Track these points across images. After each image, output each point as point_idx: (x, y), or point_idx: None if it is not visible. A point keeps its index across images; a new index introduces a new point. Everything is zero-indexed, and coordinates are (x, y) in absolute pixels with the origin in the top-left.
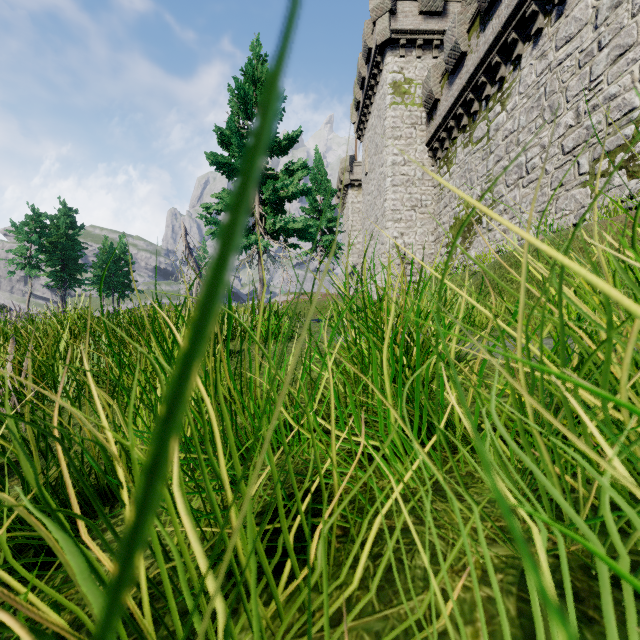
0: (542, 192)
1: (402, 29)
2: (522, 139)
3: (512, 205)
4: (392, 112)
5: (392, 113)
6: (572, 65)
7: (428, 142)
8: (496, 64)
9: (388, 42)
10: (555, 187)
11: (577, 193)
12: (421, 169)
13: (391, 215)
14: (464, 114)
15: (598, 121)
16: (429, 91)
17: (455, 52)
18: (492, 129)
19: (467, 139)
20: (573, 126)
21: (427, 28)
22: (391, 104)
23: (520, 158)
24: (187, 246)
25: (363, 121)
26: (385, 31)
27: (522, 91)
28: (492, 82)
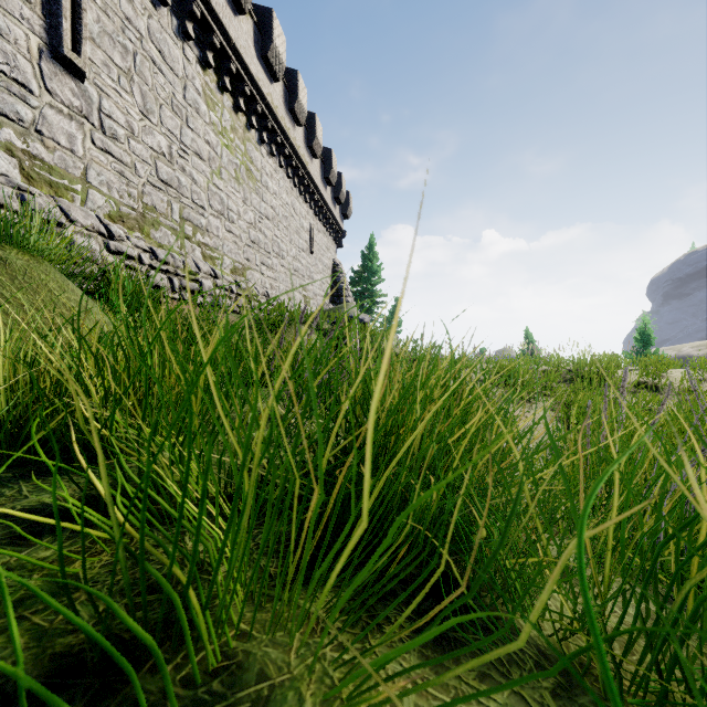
0: None
1: None
2: None
3: None
4: None
5: None
6: None
7: None
8: None
9: None
10: None
11: None
12: None
13: None
14: None
15: None
16: None
17: None
18: None
19: None
20: None
21: None
22: None
23: None
24: None
25: None
26: None
27: None
28: None
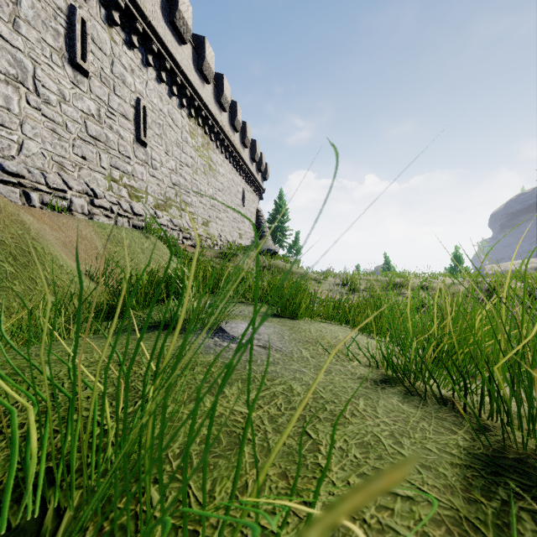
0: None
1: None
2: None
3: None
4: None
5: None
6: None
7: None
8: None
9: None
10: None
11: None
12: None
13: None
14: None
15: None
16: None
17: None
18: None
19: None
20: None
21: None
22: None
23: None
24: None
25: None
26: None
27: None
28: None
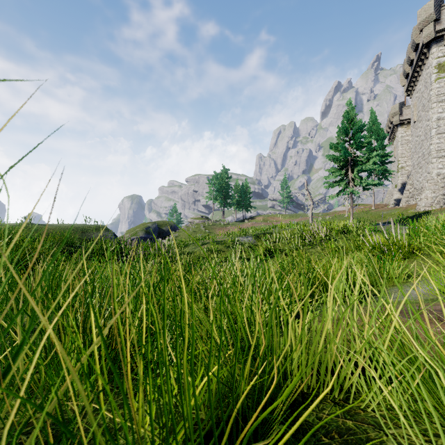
0: None
1: None
2: None
3: None
4: (437, 85)
5: (437, 85)
6: None
7: None
8: None
9: (433, 40)
10: None
11: None
12: None
13: (436, 154)
14: None
15: None
16: None
17: None
18: None
19: None
20: None
21: None
22: (436, 80)
23: None
24: (307, 190)
25: (411, 86)
26: (430, 34)
27: None
28: None
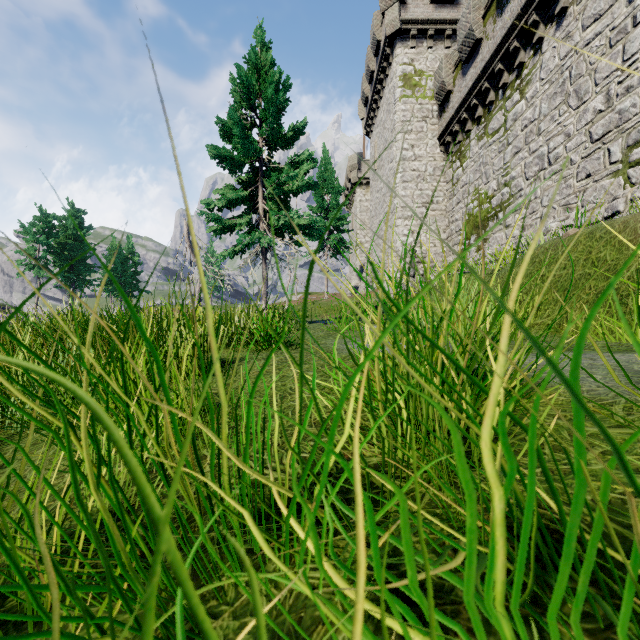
0: (567, 184)
1: (412, 19)
2: (544, 128)
3: (532, 199)
4: (402, 105)
5: (402, 106)
6: (602, 45)
7: (440, 136)
8: (514, 49)
9: (398, 33)
10: (582, 178)
11: (608, 184)
12: (432, 164)
13: (401, 212)
14: (479, 105)
15: (633, 104)
16: (441, 82)
17: (469, 39)
18: (510, 119)
19: (482, 131)
20: (603, 111)
21: (439, 17)
22: (401, 97)
23: (541, 148)
24: (190, 245)
25: (372, 117)
26: (395, 21)
27: (544, 77)
28: (510, 69)
